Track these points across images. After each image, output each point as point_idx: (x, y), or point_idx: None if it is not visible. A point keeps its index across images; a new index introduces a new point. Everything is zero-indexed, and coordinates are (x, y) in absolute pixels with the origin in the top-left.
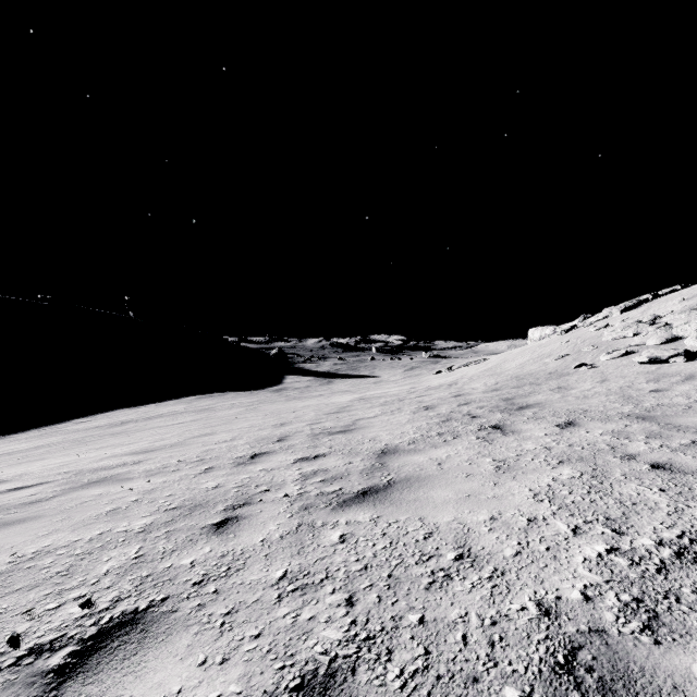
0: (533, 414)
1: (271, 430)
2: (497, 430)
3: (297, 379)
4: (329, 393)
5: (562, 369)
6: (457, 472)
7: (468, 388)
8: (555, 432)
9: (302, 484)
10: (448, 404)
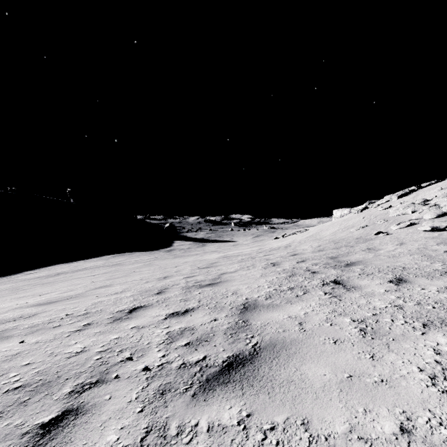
0: (361, 270)
1: (155, 283)
2: (339, 285)
3: (182, 243)
4: (203, 253)
5: (365, 236)
6: (322, 335)
7: (300, 249)
8: (394, 289)
9: (166, 348)
10: (289, 261)
